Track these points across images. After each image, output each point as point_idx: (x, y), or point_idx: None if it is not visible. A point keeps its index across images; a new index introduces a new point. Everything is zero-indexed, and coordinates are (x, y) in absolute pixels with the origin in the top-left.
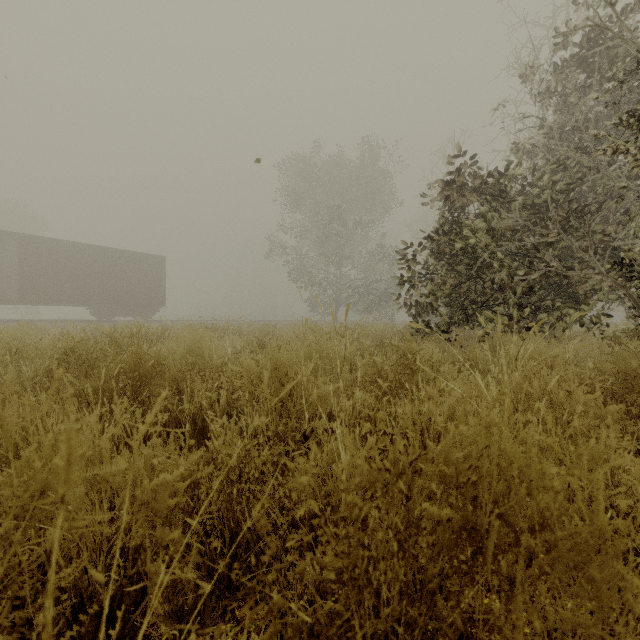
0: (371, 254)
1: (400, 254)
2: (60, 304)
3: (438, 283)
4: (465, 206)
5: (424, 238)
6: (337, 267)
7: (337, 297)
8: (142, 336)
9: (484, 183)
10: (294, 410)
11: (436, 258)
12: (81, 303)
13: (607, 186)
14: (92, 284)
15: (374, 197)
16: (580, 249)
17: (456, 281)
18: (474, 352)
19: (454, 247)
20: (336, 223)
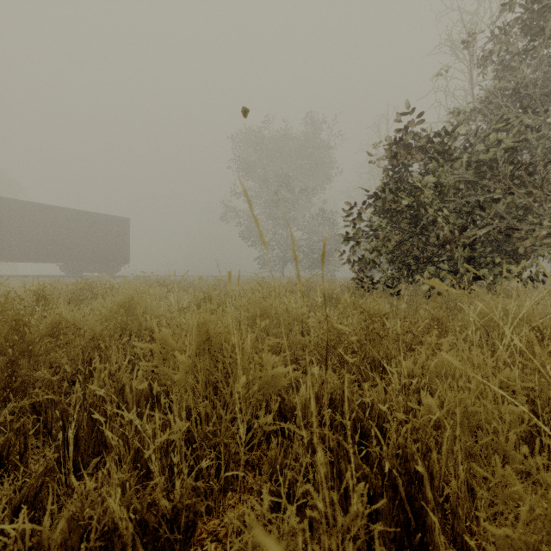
0: (314, 217)
1: (345, 212)
2: (31, 261)
3: (382, 240)
4: (408, 166)
5: (367, 197)
6: (284, 228)
7: (284, 255)
8: (86, 292)
9: (427, 143)
10: (230, 399)
11: (380, 216)
12: (51, 260)
13: (547, 145)
14: (61, 243)
15: (317, 166)
16: (518, 207)
17: (400, 238)
18: (440, 311)
19: (398, 205)
20: (283, 189)
